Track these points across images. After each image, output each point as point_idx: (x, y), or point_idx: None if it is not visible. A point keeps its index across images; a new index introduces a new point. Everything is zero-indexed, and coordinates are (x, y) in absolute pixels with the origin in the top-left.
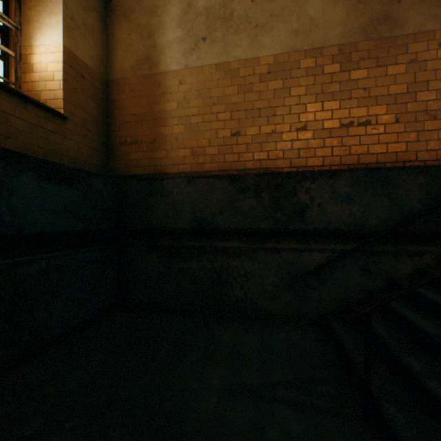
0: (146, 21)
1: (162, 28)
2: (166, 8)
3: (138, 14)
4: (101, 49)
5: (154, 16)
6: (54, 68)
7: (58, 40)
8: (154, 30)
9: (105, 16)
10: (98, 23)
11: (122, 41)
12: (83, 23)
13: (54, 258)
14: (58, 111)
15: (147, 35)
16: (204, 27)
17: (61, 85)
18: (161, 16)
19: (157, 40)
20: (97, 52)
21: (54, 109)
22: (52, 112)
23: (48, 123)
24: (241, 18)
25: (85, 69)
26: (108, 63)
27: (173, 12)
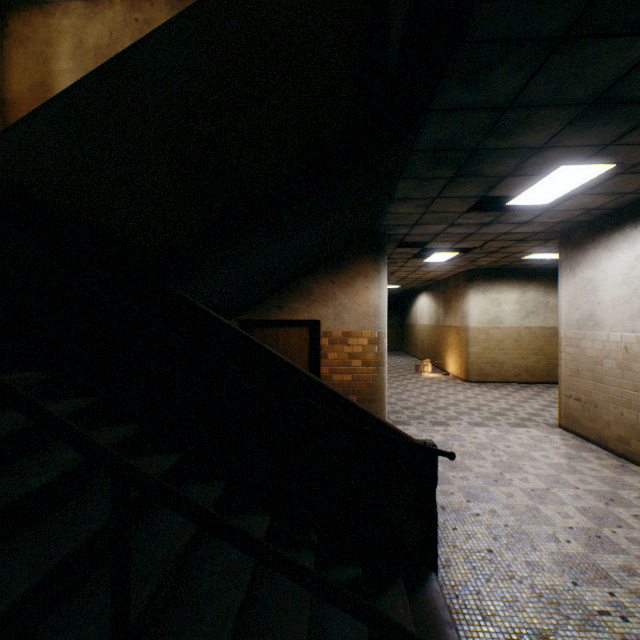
0: (42, 50)
1: (57, 58)
2: (60, 41)
3: (34, 43)
4: None
5: (49, 46)
6: None
7: None
8: (50, 59)
9: (2, 39)
10: None
11: (20, 65)
12: None
13: None
14: None
15: (43, 63)
16: (94, 63)
17: None
18: (56, 48)
19: (52, 69)
20: None
21: None
22: None
23: None
24: None
25: None
26: (6, 83)
27: (67, 46)
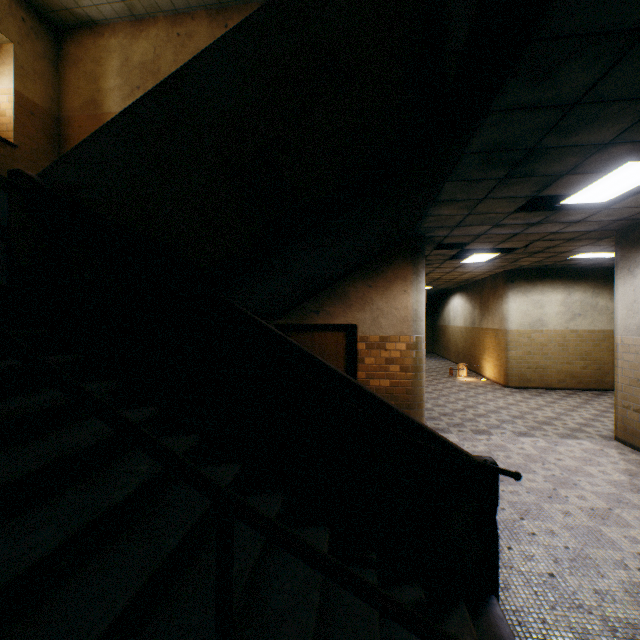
0: (92, 69)
1: (105, 76)
2: (109, 60)
3: (86, 63)
4: (53, 90)
5: (99, 65)
6: (7, 107)
7: (10, 85)
8: (99, 78)
9: (58, 62)
10: (50, 69)
11: (73, 85)
12: (33, 70)
13: (4, 244)
14: (9, 141)
15: (94, 81)
16: (139, 79)
17: (13, 121)
18: (105, 67)
19: (102, 86)
20: (48, 94)
21: (6, 139)
22: (4, 141)
23: (1, 149)
24: (167, 74)
25: (35, 108)
26: (60, 102)
27: (114, 64)
